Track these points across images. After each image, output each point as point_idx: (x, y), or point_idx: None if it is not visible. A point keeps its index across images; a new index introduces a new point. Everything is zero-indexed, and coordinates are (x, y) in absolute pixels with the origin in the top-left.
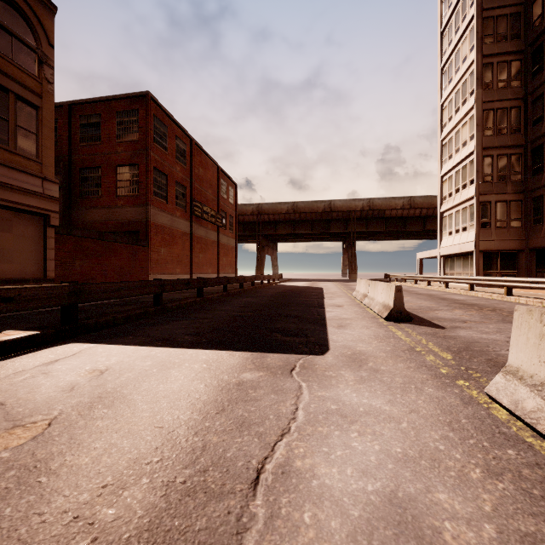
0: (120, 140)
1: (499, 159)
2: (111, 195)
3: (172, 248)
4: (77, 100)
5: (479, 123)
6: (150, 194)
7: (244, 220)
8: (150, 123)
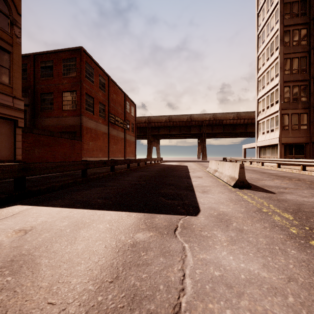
0: (65, 76)
1: (293, 88)
2: (59, 109)
3: (96, 142)
4: (39, 52)
5: (282, 67)
6: (83, 109)
7: (140, 126)
8: (83, 65)
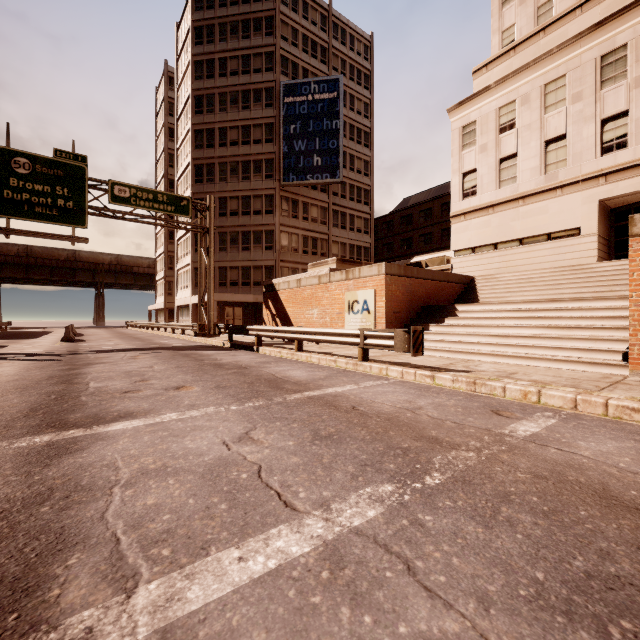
0: None
1: None
2: None
3: None
4: None
5: (166, 237)
6: None
7: None
8: None
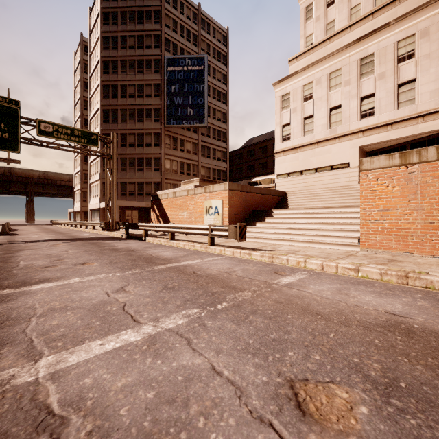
0: None
1: None
2: None
3: None
4: None
5: (82, 160)
6: None
7: None
8: None
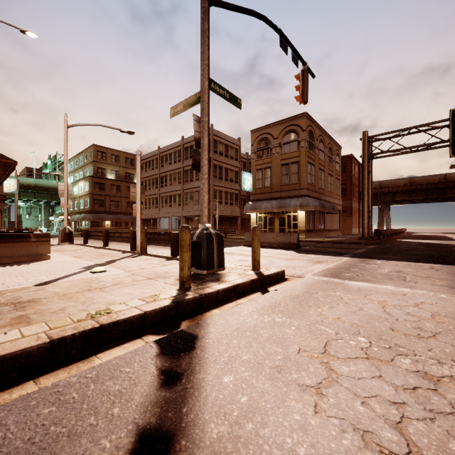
0: None
1: None
2: None
3: (354, 216)
4: None
5: None
6: (352, 195)
7: None
8: (352, 166)
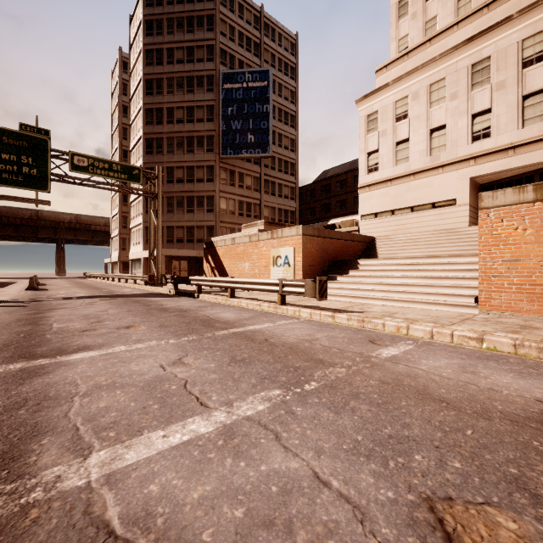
0: None
1: None
2: None
3: None
4: None
5: (121, 200)
6: None
7: None
8: None
